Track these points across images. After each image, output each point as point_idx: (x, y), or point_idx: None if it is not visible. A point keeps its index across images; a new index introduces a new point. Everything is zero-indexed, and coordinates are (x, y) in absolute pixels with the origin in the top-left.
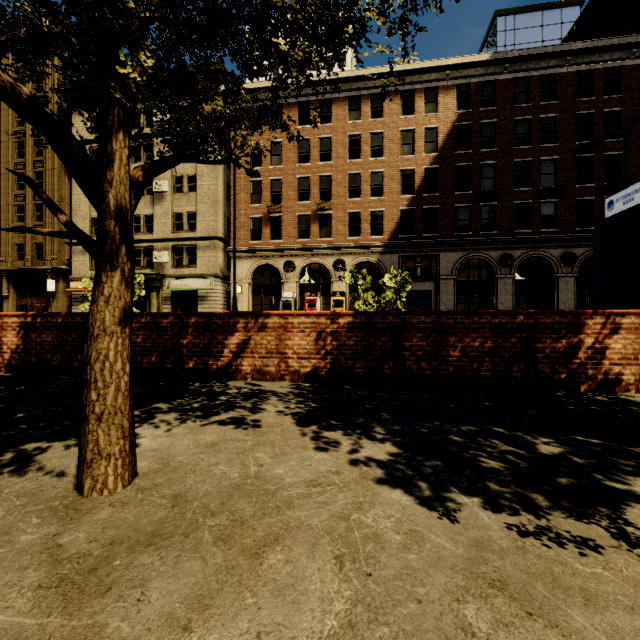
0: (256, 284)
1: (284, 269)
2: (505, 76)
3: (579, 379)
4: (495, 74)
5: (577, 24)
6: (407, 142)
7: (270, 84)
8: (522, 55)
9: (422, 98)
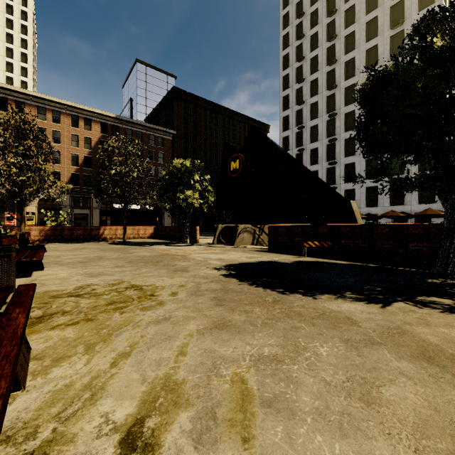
0: None
1: None
2: (122, 126)
3: (100, 238)
4: (118, 123)
5: (158, 106)
6: (75, 140)
7: None
8: (129, 121)
9: (83, 122)
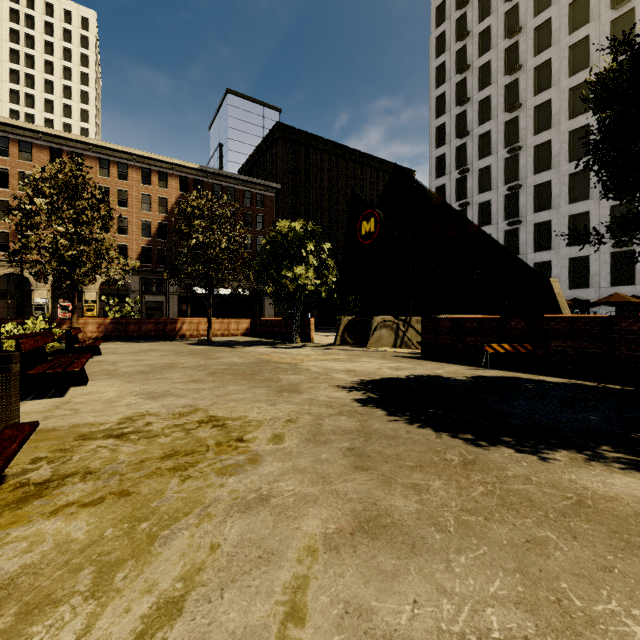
0: (1, 289)
1: (35, 279)
2: (208, 180)
3: (176, 335)
4: (203, 177)
5: (256, 151)
6: (146, 202)
7: (20, 124)
8: (217, 173)
9: (157, 177)
